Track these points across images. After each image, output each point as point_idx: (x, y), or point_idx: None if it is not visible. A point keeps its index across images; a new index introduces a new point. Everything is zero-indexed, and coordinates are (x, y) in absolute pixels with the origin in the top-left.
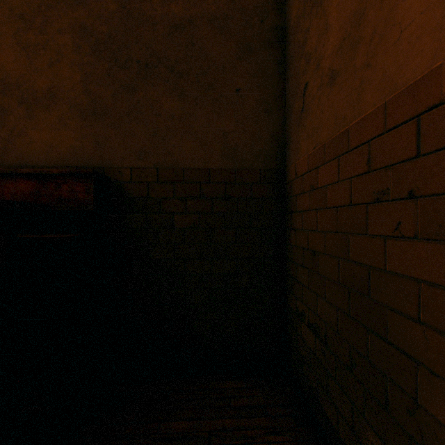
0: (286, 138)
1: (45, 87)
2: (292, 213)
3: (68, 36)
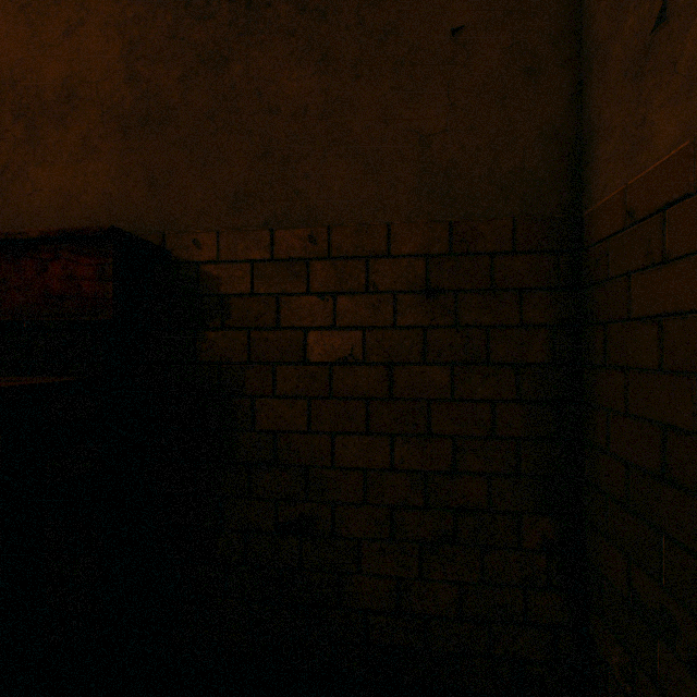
0: (585, 132)
1: (58, 78)
2: (609, 325)
3: None
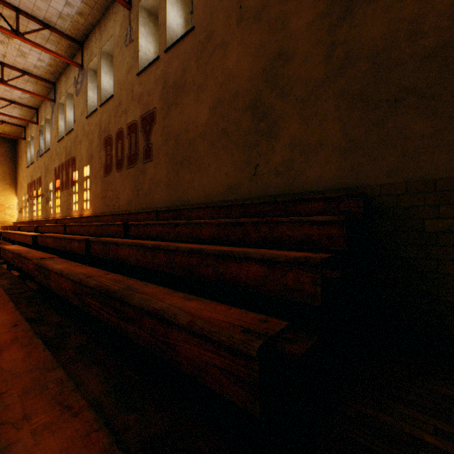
0: None
1: (315, 140)
2: None
3: (330, 102)
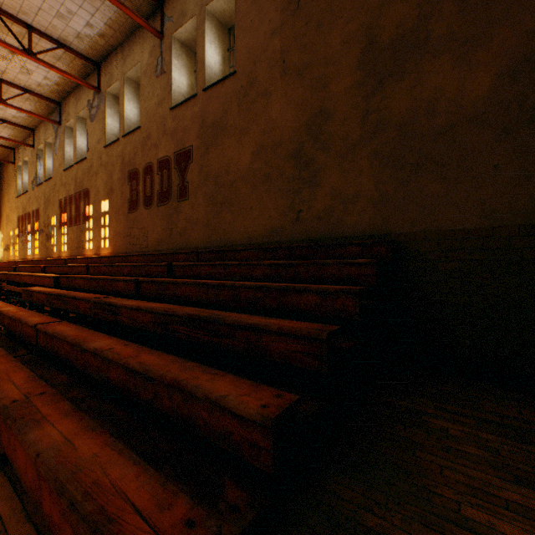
0: None
1: (353, 192)
2: None
3: (365, 160)
